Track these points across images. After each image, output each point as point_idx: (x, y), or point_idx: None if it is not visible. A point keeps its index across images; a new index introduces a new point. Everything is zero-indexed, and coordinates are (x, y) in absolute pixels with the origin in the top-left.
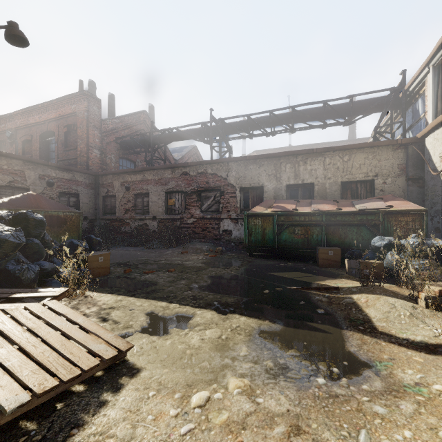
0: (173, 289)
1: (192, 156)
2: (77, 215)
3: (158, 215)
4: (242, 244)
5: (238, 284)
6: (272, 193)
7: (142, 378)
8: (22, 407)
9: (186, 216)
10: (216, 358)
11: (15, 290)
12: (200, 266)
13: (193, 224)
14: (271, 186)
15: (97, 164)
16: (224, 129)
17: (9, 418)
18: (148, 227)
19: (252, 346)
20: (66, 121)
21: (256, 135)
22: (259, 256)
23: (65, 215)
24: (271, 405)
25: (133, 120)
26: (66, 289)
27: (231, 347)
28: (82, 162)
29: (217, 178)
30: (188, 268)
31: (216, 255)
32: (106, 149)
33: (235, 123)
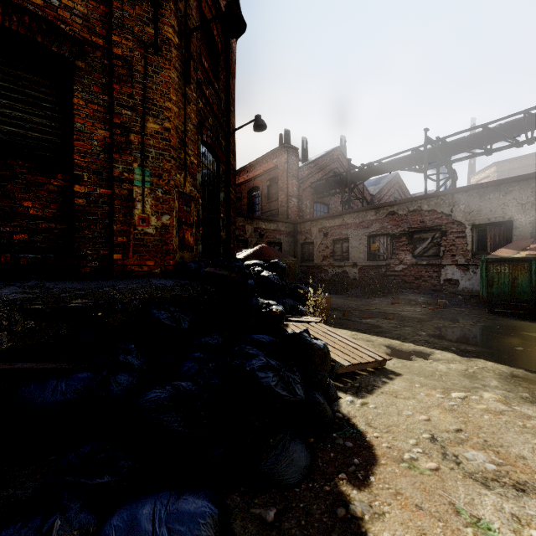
0: (400, 333)
1: (392, 187)
2: (294, 262)
3: (359, 261)
4: (475, 297)
5: (477, 338)
6: (528, 228)
7: (405, 378)
8: (348, 366)
9: (393, 262)
10: (465, 382)
11: (287, 315)
12: (421, 318)
13: (402, 271)
14: (525, 220)
15: (295, 212)
16: (444, 150)
17: (341, 372)
18: (348, 275)
19: (503, 382)
20: (269, 176)
21: (498, 149)
22: (505, 314)
23: (286, 262)
24: (528, 412)
25: (327, 160)
26: (320, 318)
27: (479, 378)
28: (283, 212)
29: (435, 215)
30: (406, 318)
31: (438, 309)
32: (302, 196)
33: (462, 139)
